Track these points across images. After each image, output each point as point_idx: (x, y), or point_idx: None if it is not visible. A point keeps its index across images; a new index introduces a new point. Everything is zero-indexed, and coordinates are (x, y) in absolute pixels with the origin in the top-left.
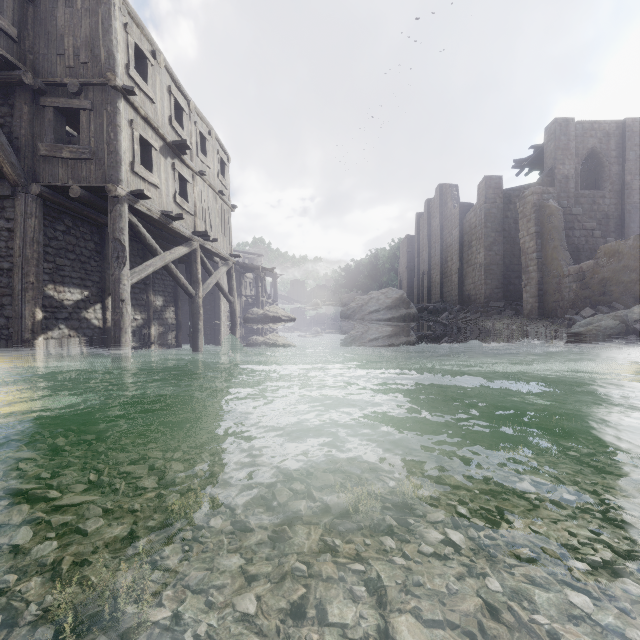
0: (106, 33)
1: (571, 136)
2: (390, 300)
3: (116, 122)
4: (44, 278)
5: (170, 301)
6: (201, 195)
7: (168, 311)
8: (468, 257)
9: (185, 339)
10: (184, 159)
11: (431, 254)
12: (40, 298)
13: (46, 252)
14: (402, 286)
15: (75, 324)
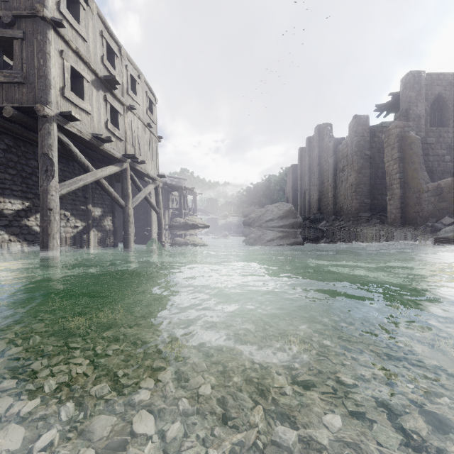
0: None
1: (422, 84)
2: (281, 212)
3: (45, 50)
4: None
5: (108, 212)
6: (131, 125)
7: (106, 220)
8: (341, 179)
9: (120, 242)
10: (115, 93)
11: (311, 178)
12: None
13: None
14: (288, 202)
15: (15, 230)
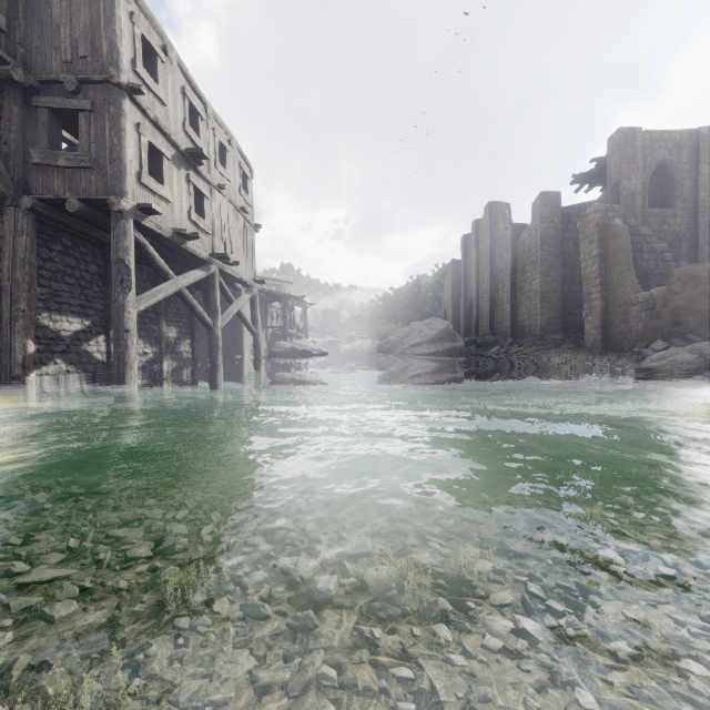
0: (108, 23)
1: (638, 147)
2: (434, 332)
3: (120, 125)
4: (37, 305)
5: (185, 333)
6: (220, 212)
7: (183, 344)
8: (521, 284)
9: (202, 376)
10: (200, 170)
11: (479, 281)
12: (32, 328)
13: (40, 275)
14: (447, 317)
15: (74, 358)
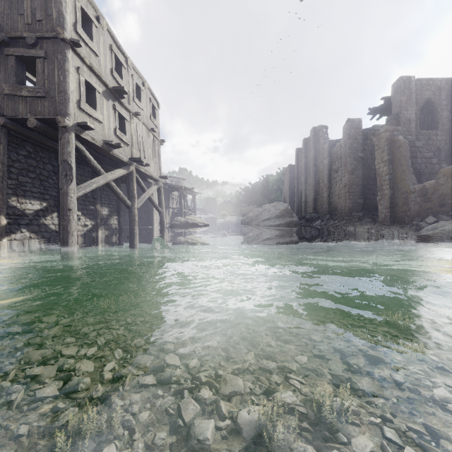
0: None
1: (412, 90)
2: (278, 211)
3: (65, 67)
4: (8, 192)
5: (114, 211)
6: (137, 131)
7: (112, 219)
8: (335, 179)
9: (125, 240)
10: (123, 102)
11: (307, 178)
12: (4, 208)
13: (10, 171)
14: (286, 201)
15: (35, 228)
